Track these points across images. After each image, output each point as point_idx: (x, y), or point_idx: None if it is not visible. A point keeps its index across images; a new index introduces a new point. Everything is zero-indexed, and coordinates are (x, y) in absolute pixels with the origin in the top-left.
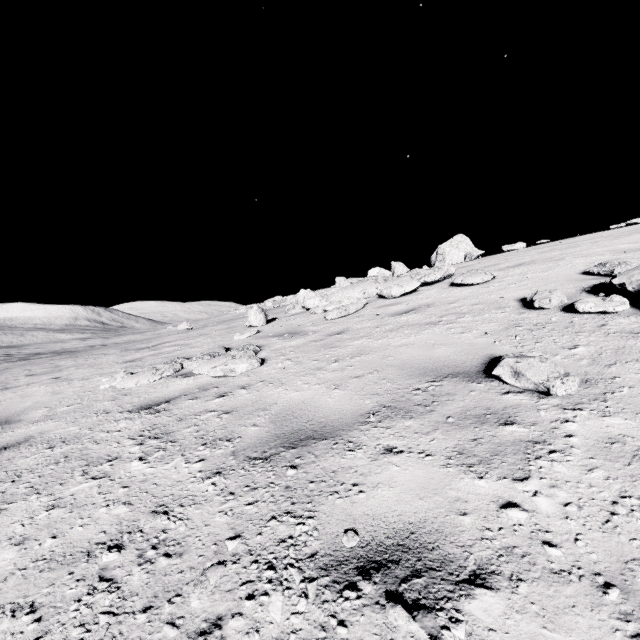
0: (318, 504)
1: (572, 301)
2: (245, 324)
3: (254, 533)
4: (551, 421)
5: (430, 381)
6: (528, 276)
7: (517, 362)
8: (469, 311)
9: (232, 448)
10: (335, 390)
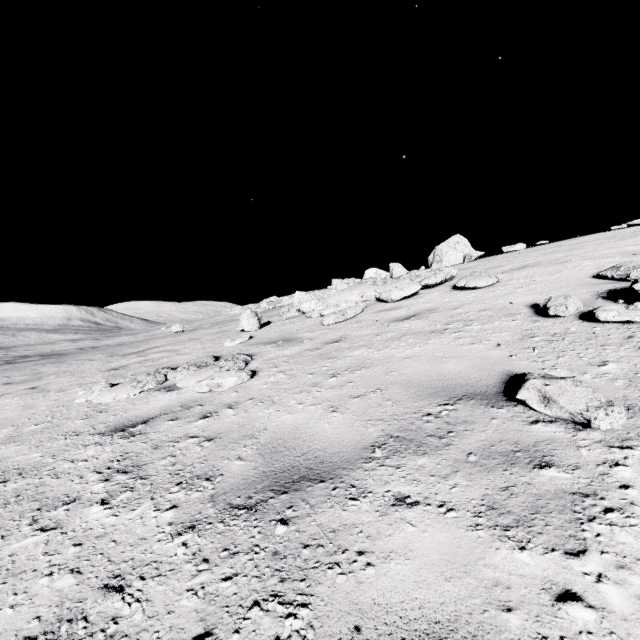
0: (314, 583)
1: (589, 308)
2: (237, 329)
3: (230, 629)
4: (597, 464)
5: (442, 404)
6: (535, 279)
7: (545, 385)
8: (476, 318)
9: (211, 490)
10: (333, 413)
